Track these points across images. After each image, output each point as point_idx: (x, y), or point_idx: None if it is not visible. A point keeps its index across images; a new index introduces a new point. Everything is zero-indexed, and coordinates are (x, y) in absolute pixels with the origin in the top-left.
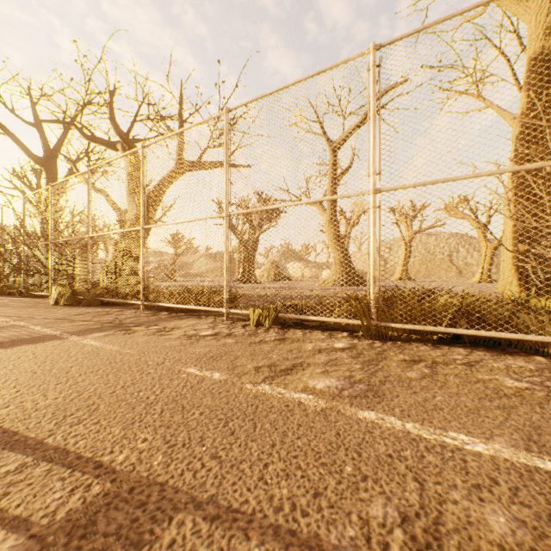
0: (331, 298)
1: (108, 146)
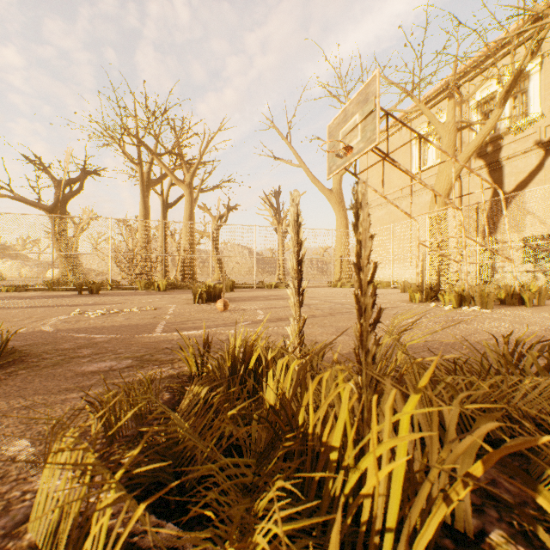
0: None
1: None
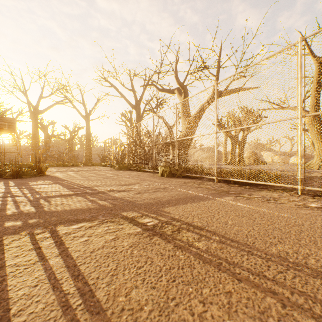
0: None
1: (169, 92)
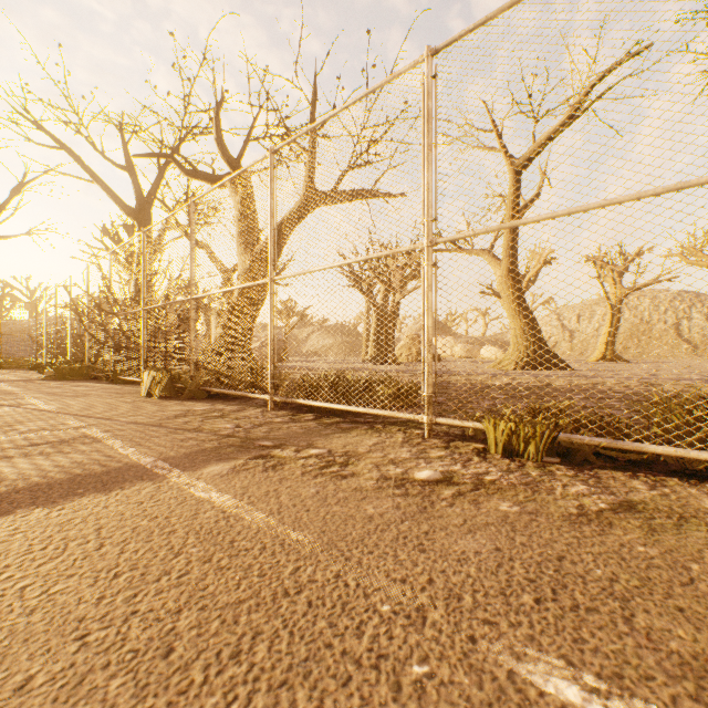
0: (547, 390)
1: (212, 182)
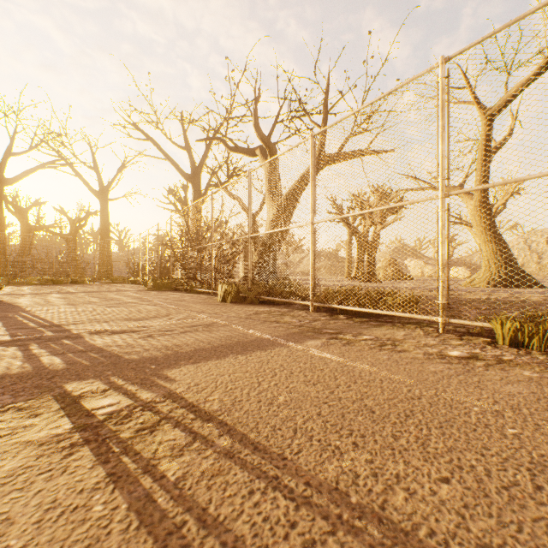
0: (526, 304)
1: (247, 154)
